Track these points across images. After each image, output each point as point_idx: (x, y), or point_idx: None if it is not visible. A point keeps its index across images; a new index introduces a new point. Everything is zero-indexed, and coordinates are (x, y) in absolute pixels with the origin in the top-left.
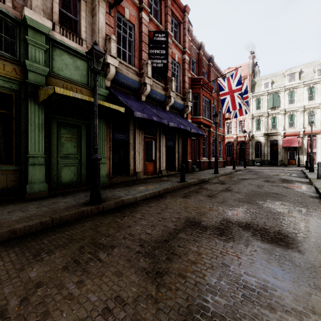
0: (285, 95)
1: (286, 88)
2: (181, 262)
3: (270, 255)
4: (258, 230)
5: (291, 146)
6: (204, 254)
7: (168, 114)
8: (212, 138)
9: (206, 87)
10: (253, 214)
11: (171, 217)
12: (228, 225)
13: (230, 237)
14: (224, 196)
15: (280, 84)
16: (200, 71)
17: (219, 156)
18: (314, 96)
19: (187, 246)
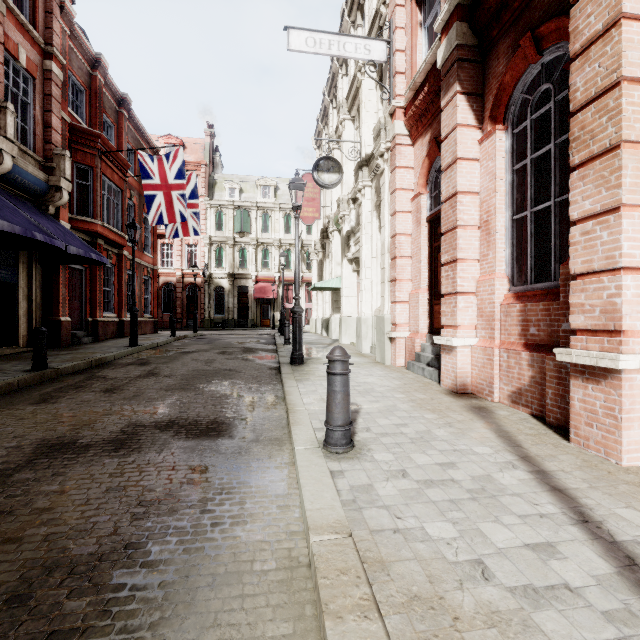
0: (258, 217)
1: (259, 206)
2: (15, 519)
3: (192, 452)
4: (185, 426)
5: (265, 297)
6: (74, 489)
7: None
8: (129, 271)
9: (113, 159)
10: (184, 405)
11: None
12: (136, 431)
13: (135, 448)
14: (142, 386)
15: (252, 197)
16: (96, 119)
17: (145, 310)
18: (291, 228)
19: (35, 489)
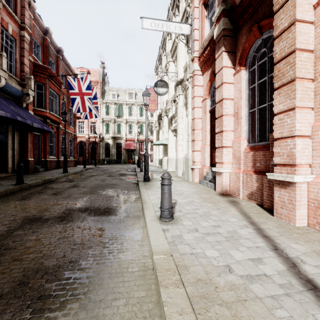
0: (127, 108)
1: (127, 103)
2: (17, 251)
3: (97, 222)
4: (93, 210)
5: (130, 148)
6: (43, 238)
7: None
8: (62, 135)
9: (54, 80)
10: (92, 201)
11: (2, 221)
12: (70, 212)
13: (70, 220)
14: (71, 192)
15: (123, 98)
16: (46, 59)
17: (70, 155)
18: (143, 114)
19: (25, 238)
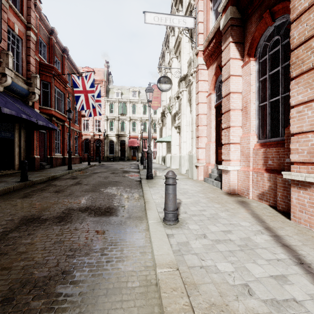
0: (130, 106)
1: (131, 101)
2: (8, 257)
3: (97, 223)
4: (94, 210)
5: (134, 146)
6: (38, 242)
7: (2, 96)
8: (68, 133)
9: (60, 78)
10: (94, 199)
11: None
12: (70, 212)
13: (69, 221)
14: (73, 189)
15: (127, 97)
16: (52, 59)
17: (75, 152)
18: (146, 112)
19: (19, 242)
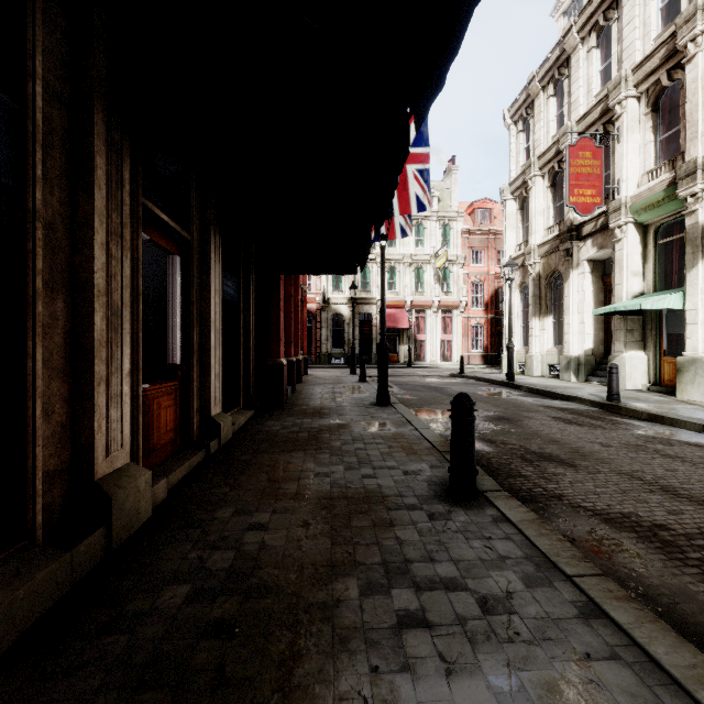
0: None
1: None
2: None
3: None
4: None
5: (398, 327)
6: None
7: None
8: None
9: None
10: None
11: None
12: None
13: None
14: None
15: None
16: None
17: None
18: (422, 241)
19: None
